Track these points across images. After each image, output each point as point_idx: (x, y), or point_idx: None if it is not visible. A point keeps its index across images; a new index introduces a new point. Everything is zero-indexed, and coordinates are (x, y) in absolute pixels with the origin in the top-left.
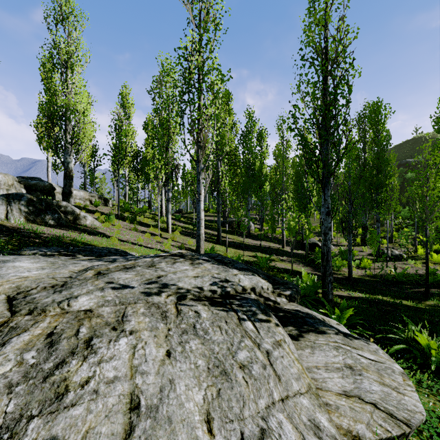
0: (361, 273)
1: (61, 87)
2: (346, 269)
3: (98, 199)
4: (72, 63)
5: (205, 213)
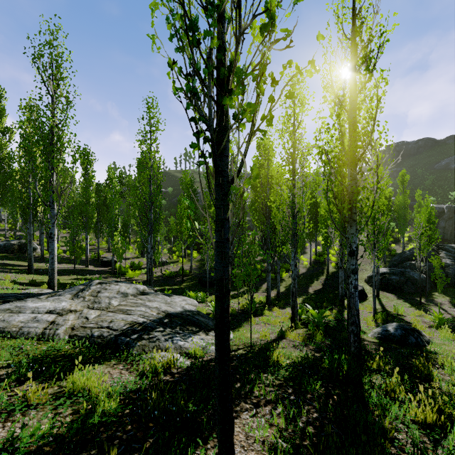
0: None
1: None
2: (142, 276)
3: None
4: None
5: None
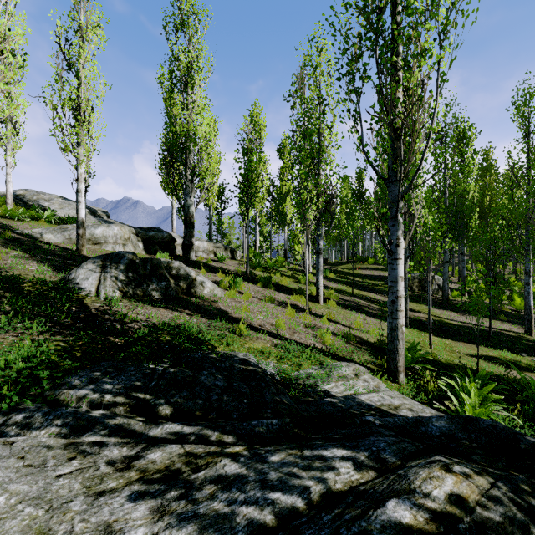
0: None
1: (180, 109)
2: None
3: (224, 250)
4: (192, 75)
5: (360, 264)
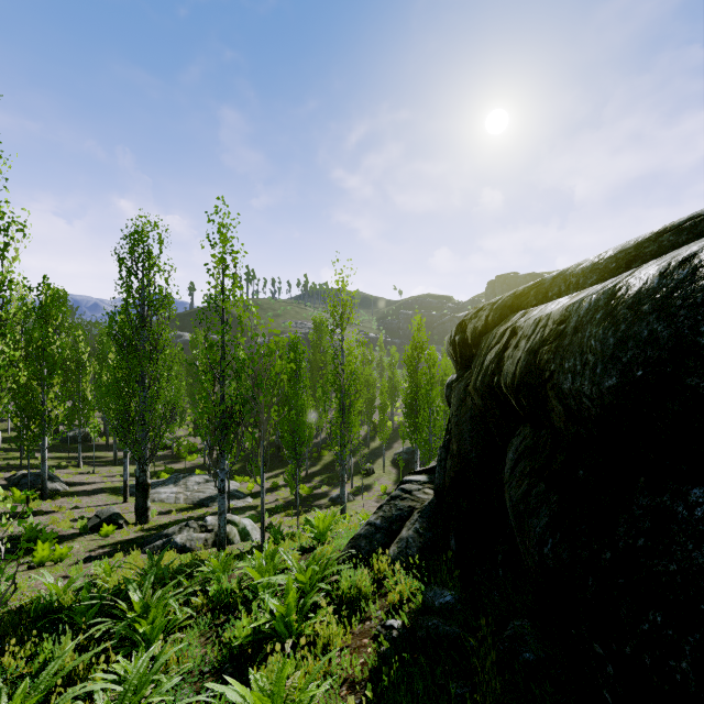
0: (207, 459)
1: None
2: (199, 459)
3: None
4: None
5: (6, 425)
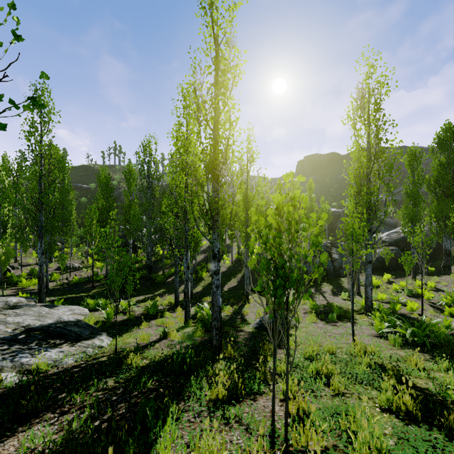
0: (53, 285)
1: None
2: None
3: None
4: None
5: None
